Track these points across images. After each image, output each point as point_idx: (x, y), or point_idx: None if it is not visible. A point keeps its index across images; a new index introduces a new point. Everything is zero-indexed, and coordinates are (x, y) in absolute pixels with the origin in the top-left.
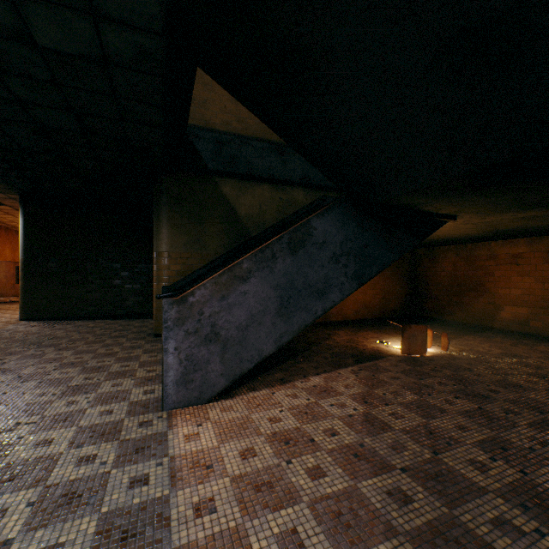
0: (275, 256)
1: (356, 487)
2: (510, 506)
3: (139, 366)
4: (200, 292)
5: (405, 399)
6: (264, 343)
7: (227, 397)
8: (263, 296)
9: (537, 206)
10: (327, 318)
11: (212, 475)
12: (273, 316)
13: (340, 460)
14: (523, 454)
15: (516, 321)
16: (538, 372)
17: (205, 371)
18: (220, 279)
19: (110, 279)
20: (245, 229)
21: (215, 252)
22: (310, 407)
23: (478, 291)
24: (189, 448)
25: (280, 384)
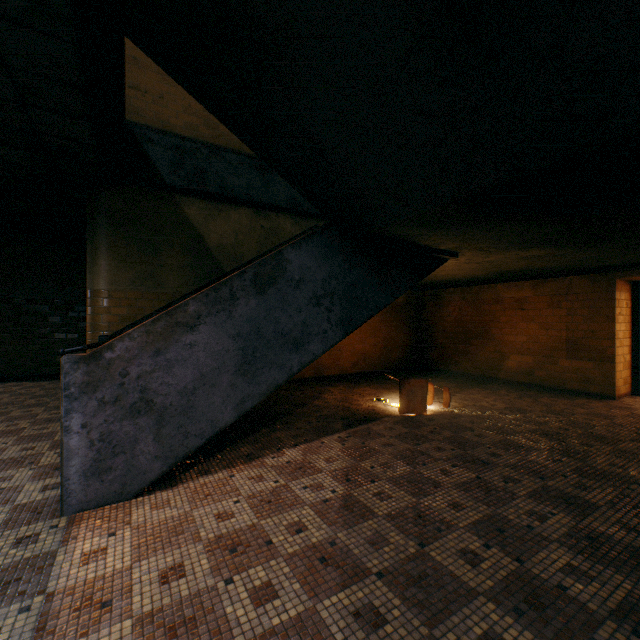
0: (236, 296)
1: (314, 611)
2: (503, 612)
3: (49, 448)
4: (123, 345)
5: (396, 472)
6: (220, 411)
7: (167, 487)
8: (218, 349)
9: (539, 244)
10: (320, 372)
11: (106, 618)
12: (232, 375)
13: (301, 569)
14: (521, 535)
15: (522, 370)
16: (540, 429)
17: (131, 453)
18: (153, 326)
19: (32, 326)
20: (217, 263)
21: (176, 291)
22: (277, 492)
23: (484, 338)
24: (83, 574)
25: (245, 463)
